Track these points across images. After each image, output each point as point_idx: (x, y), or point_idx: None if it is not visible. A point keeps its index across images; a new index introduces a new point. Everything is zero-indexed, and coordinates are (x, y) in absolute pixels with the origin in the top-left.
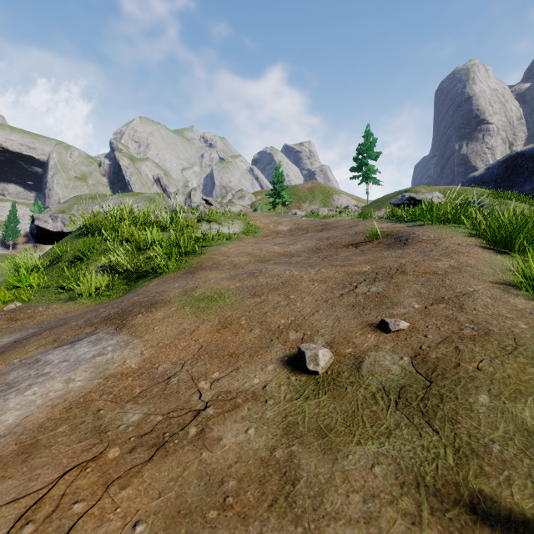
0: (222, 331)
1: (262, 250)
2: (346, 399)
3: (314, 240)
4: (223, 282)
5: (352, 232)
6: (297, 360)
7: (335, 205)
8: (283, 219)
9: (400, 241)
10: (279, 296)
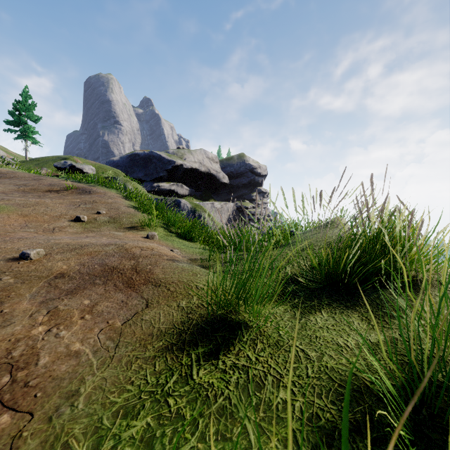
0: (27, 217)
1: None
2: (96, 224)
3: (12, 185)
4: None
5: (47, 183)
6: (76, 220)
7: None
8: None
9: (86, 192)
10: (42, 207)
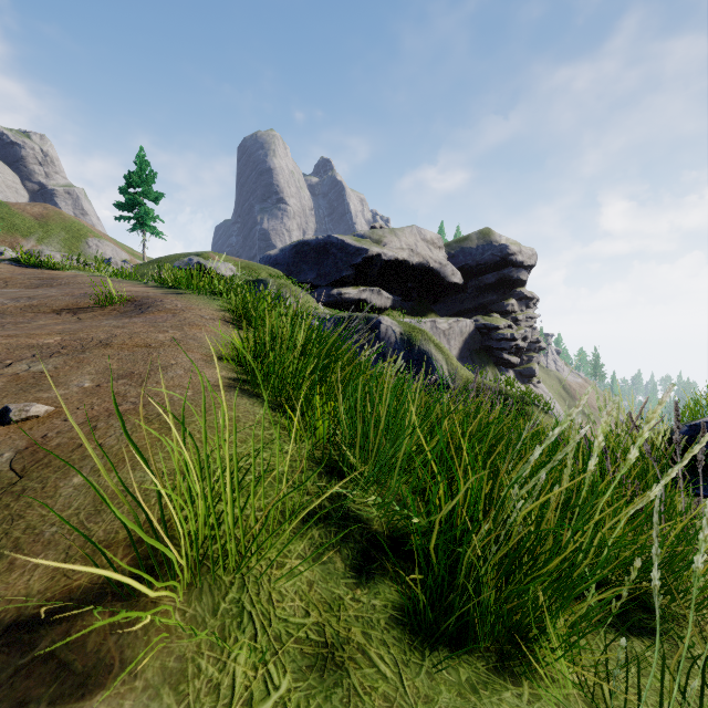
0: None
1: None
2: None
3: (3, 298)
4: None
5: (81, 292)
6: None
7: (93, 255)
8: None
9: (140, 309)
10: None
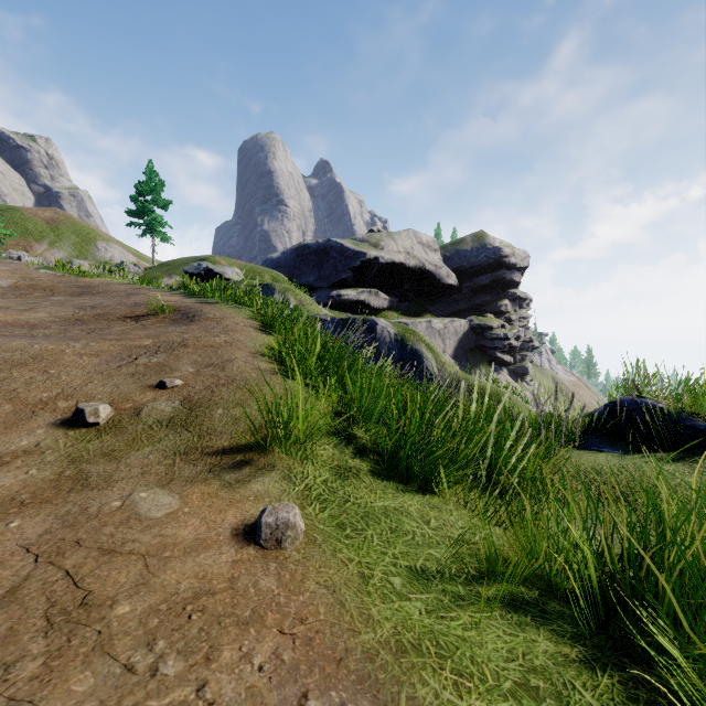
0: None
1: None
2: (128, 433)
3: (71, 308)
4: None
5: (131, 302)
6: (74, 420)
7: (102, 257)
8: None
9: (187, 317)
10: (31, 372)
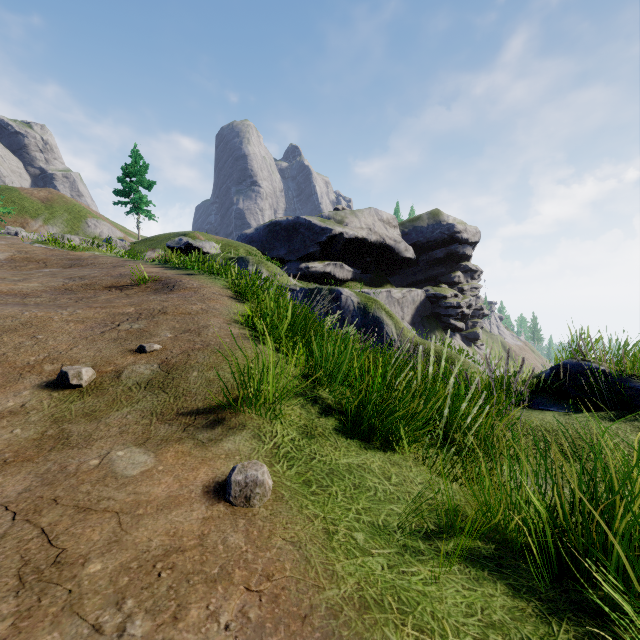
0: None
1: None
2: (108, 394)
3: (62, 278)
4: None
5: (116, 273)
6: (59, 382)
7: (92, 233)
8: None
9: (167, 287)
10: (21, 337)
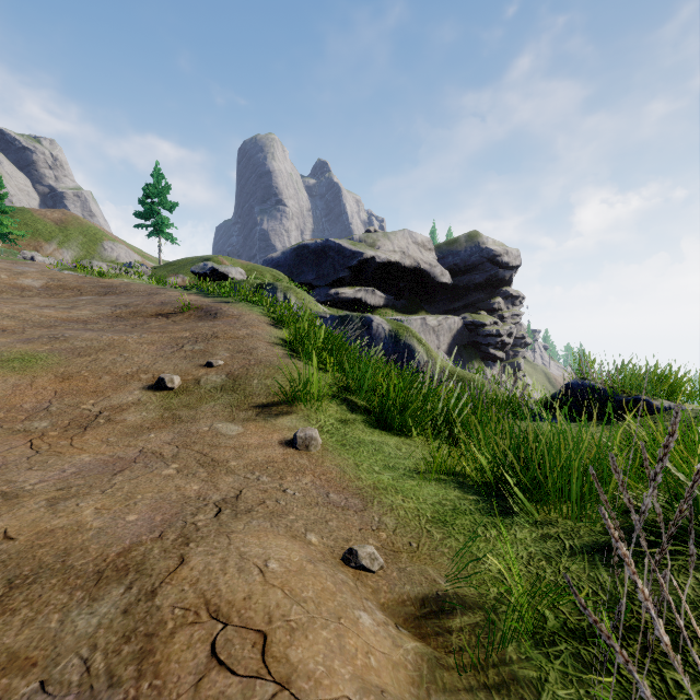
0: (68, 381)
1: (30, 313)
2: (196, 394)
3: (108, 306)
4: (19, 345)
5: (158, 301)
6: (157, 385)
7: (108, 257)
8: (24, 267)
9: (210, 315)
10: (112, 355)
